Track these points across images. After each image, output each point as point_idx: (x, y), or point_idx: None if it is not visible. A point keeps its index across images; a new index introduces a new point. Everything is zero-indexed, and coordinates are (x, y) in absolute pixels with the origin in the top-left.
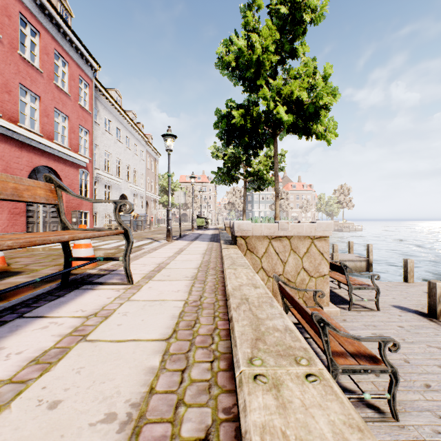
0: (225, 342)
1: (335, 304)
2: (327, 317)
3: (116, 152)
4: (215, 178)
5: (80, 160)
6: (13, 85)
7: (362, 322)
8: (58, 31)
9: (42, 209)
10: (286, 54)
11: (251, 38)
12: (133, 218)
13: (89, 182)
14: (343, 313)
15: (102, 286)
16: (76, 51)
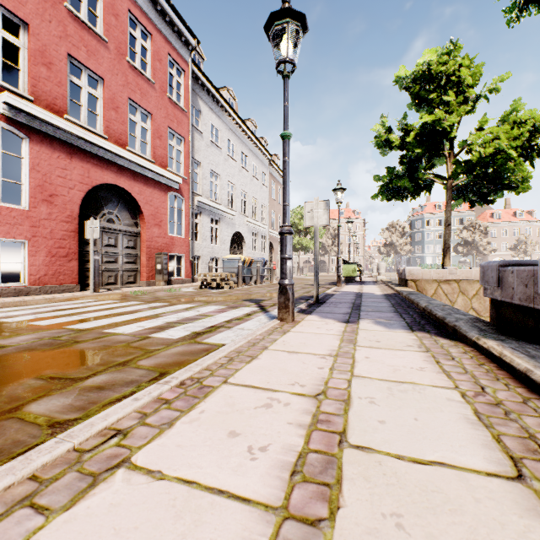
0: None
1: None
2: None
3: (227, 173)
4: (381, 189)
5: (168, 178)
6: (56, 54)
7: None
8: None
9: (92, 247)
10: None
11: None
12: (243, 265)
13: (185, 212)
14: None
15: None
16: (163, 18)
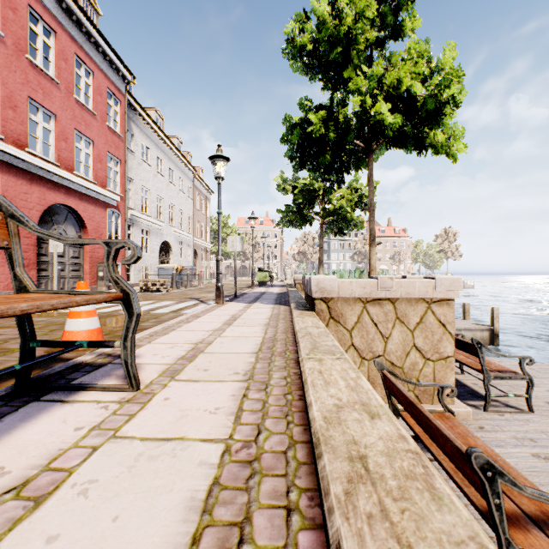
0: None
1: (462, 400)
2: (466, 432)
3: (156, 188)
4: (282, 219)
5: (108, 197)
6: (19, 98)
7: (511, 432)
8: (79, 31)
9: (56, 259)
10: (387, 32)
11: (336, 2)
12: (176, 272)
13: (121, 225)
14: (476, 415)
15: (82, 395)
16: (103, 57)
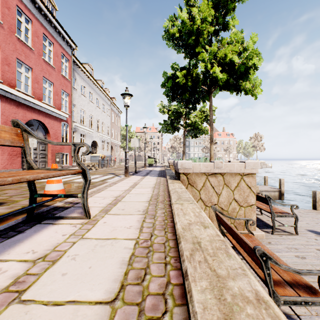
0: (181, 310)
1: (260, 228)
2: (259, 243)
3: (89, 110)
4: (162, 128)
5: (62, 115)
6: (11, 59)
7: (285, 244)
8: (45, 20)
9: (33, 151)
10: (220, 27)
11: (191, 12)
12: (101, 158)
13: (69, 131)
14: (267, 236)
15: (62, 221)
16: (59, 35)
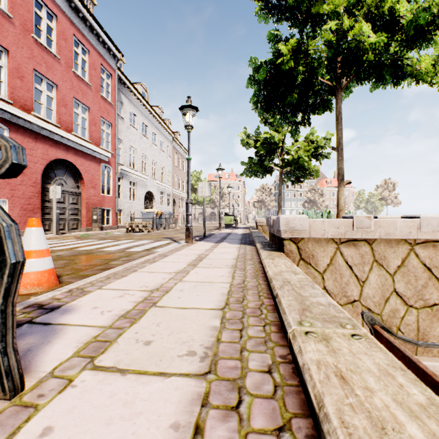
0: None
1: None
2: None
3: (142, 148)
4: (245, 170)
5: (101, 154)
6: (26, 70)
7: None
8: (77, 16)
9: (55, 204)
10: None
11: None
12: (156, 216)
13: (112, 177)
14: None
15: None
16: (97, 39)
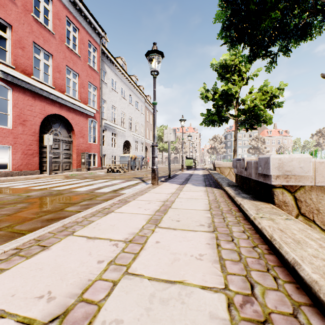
0: None
1: None
2: None
3: (121, 107)
4: (204, 120)
5: (88, 110)
6: (26, 42)
7: None
8: (69, 1)
9: (48, 150)
10: None
11: None
12: (131, 159)
13: (97, 129)
14: None
15: None
16: (85, 20)
